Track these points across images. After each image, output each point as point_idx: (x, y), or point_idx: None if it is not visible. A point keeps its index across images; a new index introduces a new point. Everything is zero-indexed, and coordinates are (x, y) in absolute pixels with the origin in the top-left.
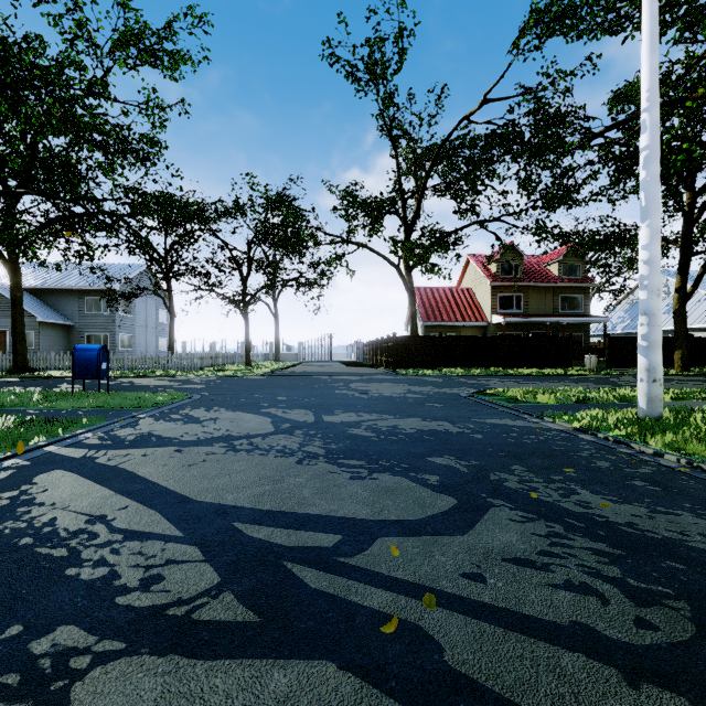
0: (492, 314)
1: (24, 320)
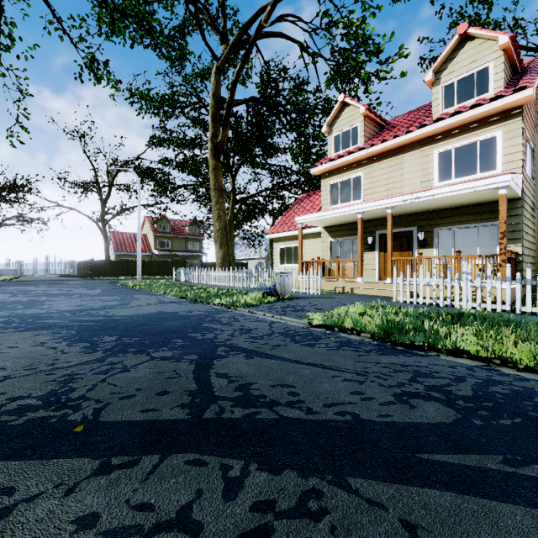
0: (154, 250)
1: None
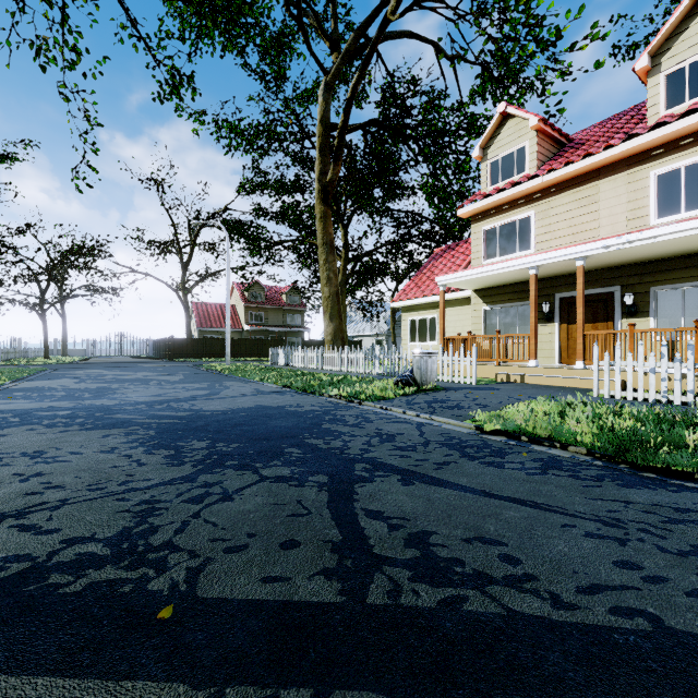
0: (245, 324)
1: None
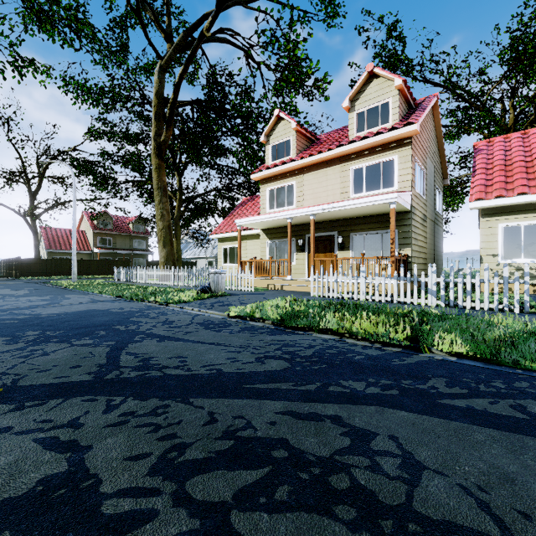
0: (94, 247)
1: None
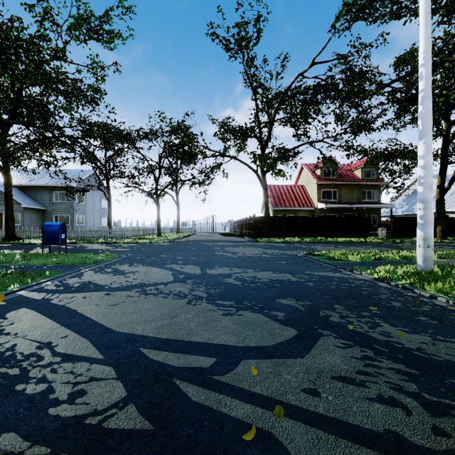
0: (318, 202)
1: (14, 206)
